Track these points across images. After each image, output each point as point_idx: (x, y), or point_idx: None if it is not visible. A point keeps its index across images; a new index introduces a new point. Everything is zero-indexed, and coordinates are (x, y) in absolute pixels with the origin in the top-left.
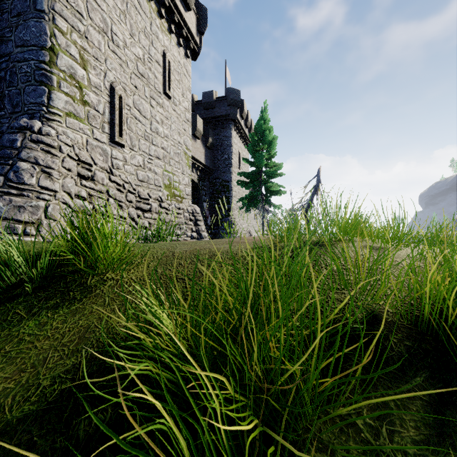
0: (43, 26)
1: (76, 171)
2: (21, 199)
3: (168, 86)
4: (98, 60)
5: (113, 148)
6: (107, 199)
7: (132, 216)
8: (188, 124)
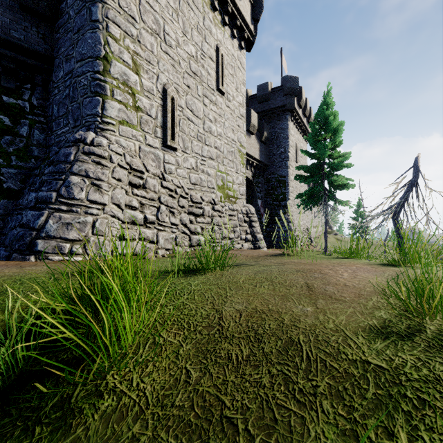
0: (97, 35)
1: (127, 180)
2: (69, 215)
3: (221, 82)
4: (150, 63)
5: (165, 152)
6: (158, 207)
7: (184, 222)
8: (242, 120)
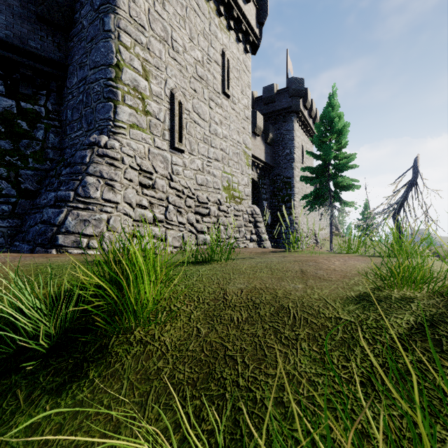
0: (110, 44)
1: (138, 181)
2: (86, 213)
3: (226, 85)
4: (159, 69)
5: (173, 154)
6: (167, 206)
7: (191, 221)
8: (248, 122)
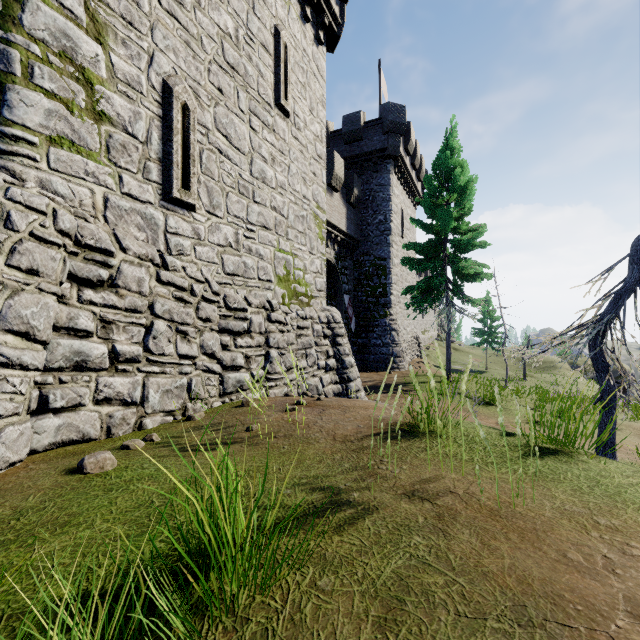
0: None
1: (62, 272)
2: None
3: (283, 93)
4: (133, 26)
5: (169, 212)
6: (150, 324)
7: (209, 349)
8: (321, 164)
